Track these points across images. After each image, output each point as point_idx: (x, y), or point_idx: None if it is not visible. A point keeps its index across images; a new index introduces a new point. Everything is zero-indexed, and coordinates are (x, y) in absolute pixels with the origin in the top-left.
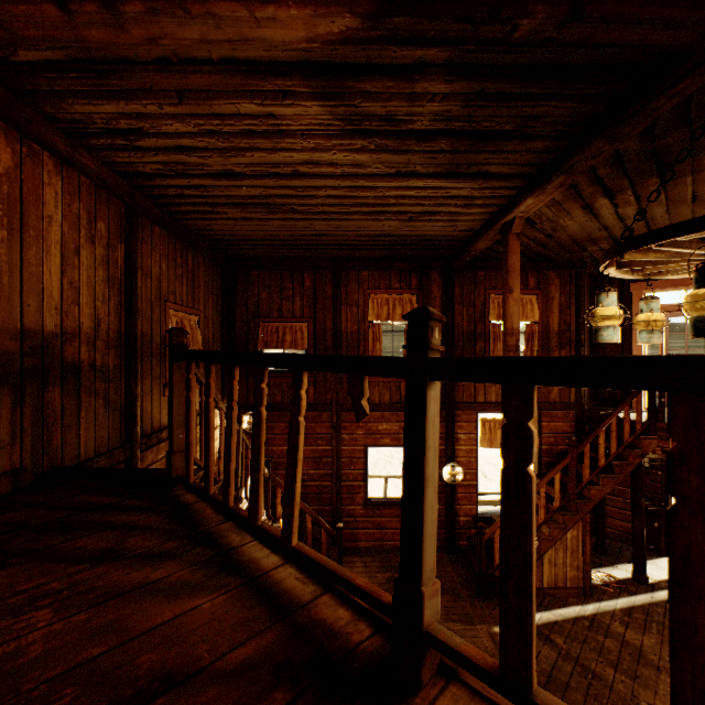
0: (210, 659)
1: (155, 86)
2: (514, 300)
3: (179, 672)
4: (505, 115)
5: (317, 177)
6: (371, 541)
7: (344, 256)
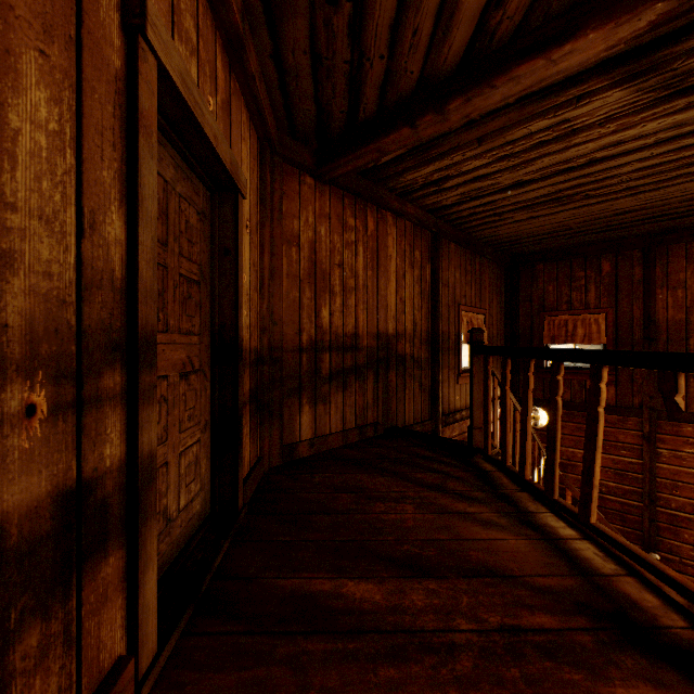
0: (520, 573)
1: (461, 142)
2: None
3: (497, 570)
4: None
5: (619, 156)
6: None
7: (660, 228)
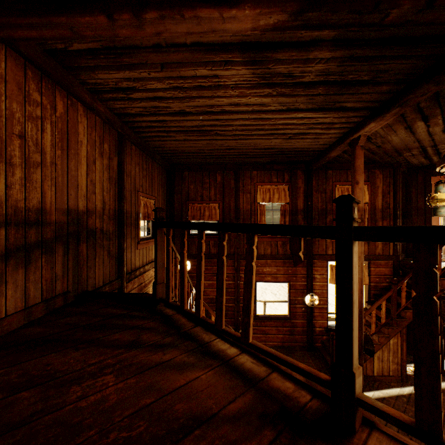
0: (217, 408)
1: (149, 61)
2: (360, 188)
3: (201, 415)
4: (364, 70)
5: (236, 113)
6: (259, 341)
7: (242, 162)
